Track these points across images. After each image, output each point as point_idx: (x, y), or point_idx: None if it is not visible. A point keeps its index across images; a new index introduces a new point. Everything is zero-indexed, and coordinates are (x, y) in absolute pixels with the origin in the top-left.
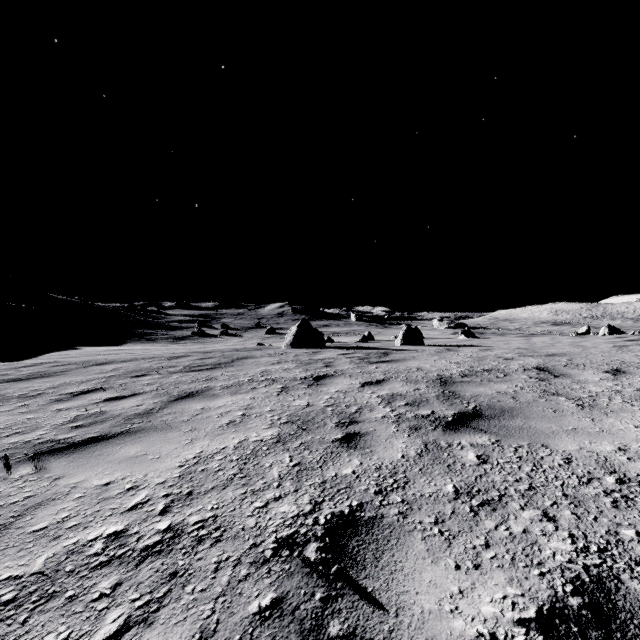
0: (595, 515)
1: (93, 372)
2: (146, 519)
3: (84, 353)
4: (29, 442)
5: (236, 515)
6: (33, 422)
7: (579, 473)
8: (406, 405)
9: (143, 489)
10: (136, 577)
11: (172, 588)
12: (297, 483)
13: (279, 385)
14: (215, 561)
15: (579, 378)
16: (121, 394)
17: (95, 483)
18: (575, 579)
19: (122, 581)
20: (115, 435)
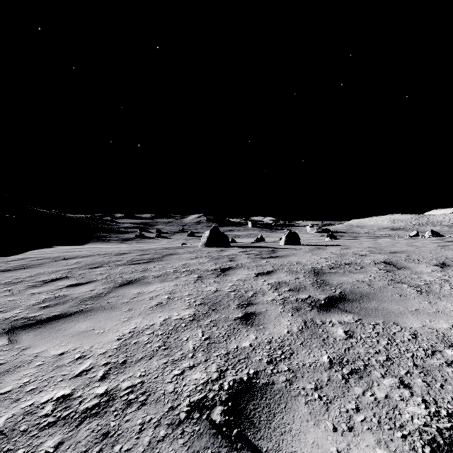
0: (441, 383)
1: (61, 265)
2: (88, 384)
3: (57, 250)
4: (7, 319)
5: (158, 381)
6: (12, 303)
7: (424, 346)
8: (289, 291)
9: (88, 358)
10: (75, 437)
11: (103, 447)
12: (207, 354)
13: (195, 275)
14: (140, 423)
15: (416, 270)
16: (80, 281)
17: (52, 353)
18: (432, 441)
19: (64, 440)
20: (72, 314)
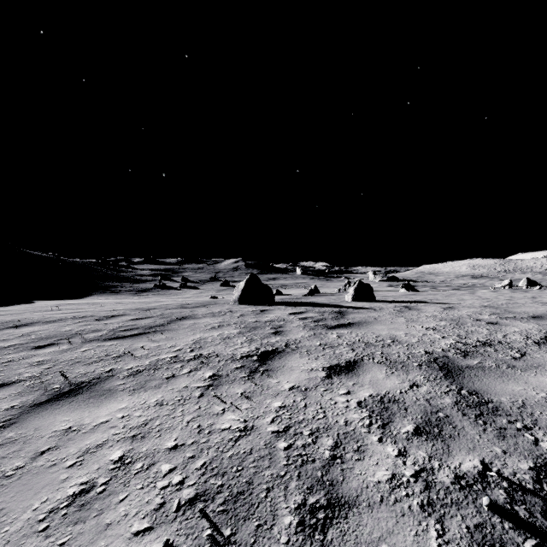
0: None
1: None
2: None
3: (27, 309)
4: None
5: None
6: None
7: None
8: (419, 434)
9: None
10: None
11: None
12: None
13: (208, 371)
14: None
15: None
16: None
17: None
18: None
19: None
20: None
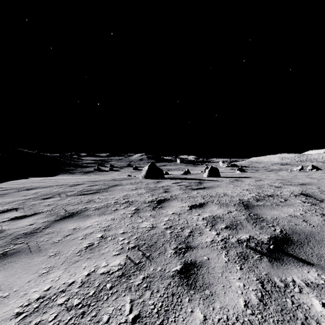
0: None
1: (21, 195)
2: None
3: (27, 181)
4: None
5: None
6: None
7: None
8: (227, 228)
9: None
10: None
11: None
12: None
13: (133, 207)
14: None
15: None
16: (25, 213)
17: None
18: None
19: None
20: None
